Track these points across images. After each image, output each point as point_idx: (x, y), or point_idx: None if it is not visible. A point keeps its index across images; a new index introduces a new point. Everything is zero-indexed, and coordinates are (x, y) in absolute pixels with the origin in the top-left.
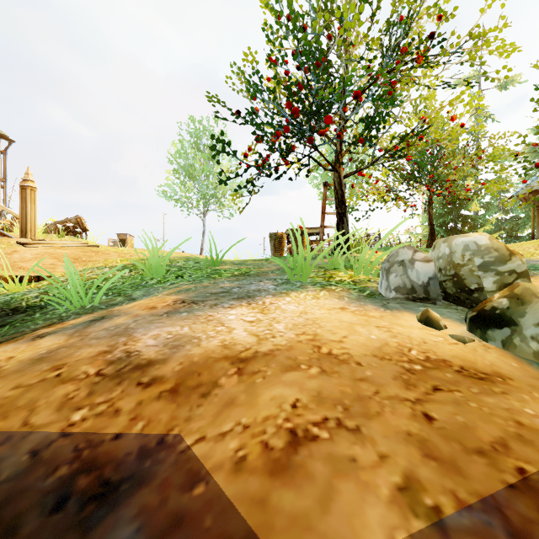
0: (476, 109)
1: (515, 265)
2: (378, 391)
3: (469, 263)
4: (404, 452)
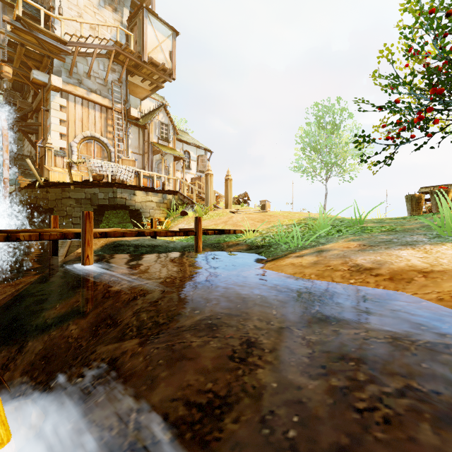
0: None
1: None
2: None
3: None
4: None
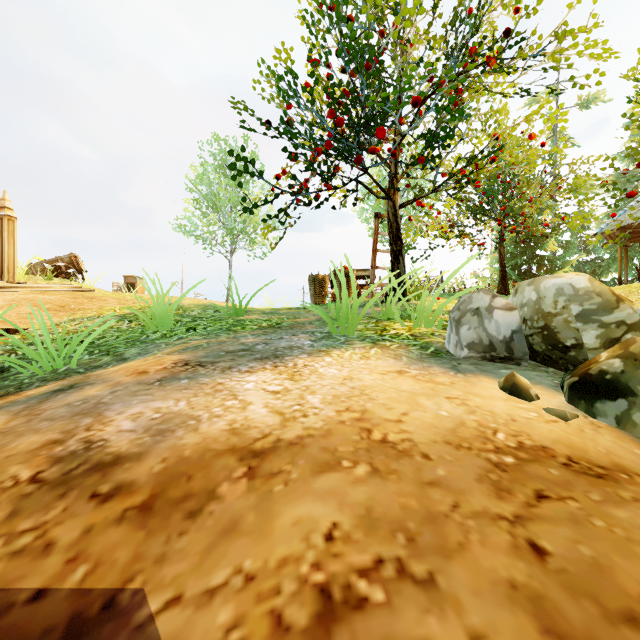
0: (553, 132)
1: (625, 315)
2: (457, 503)
3: (564, 311)
4: (510, 626)
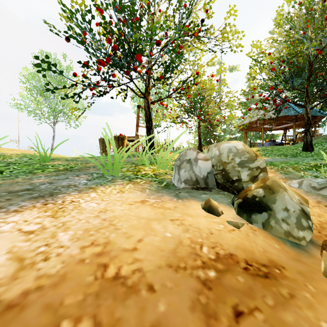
0: (219, 80)
1: (259, 163)
2: None
3: (232, 161)
4: None
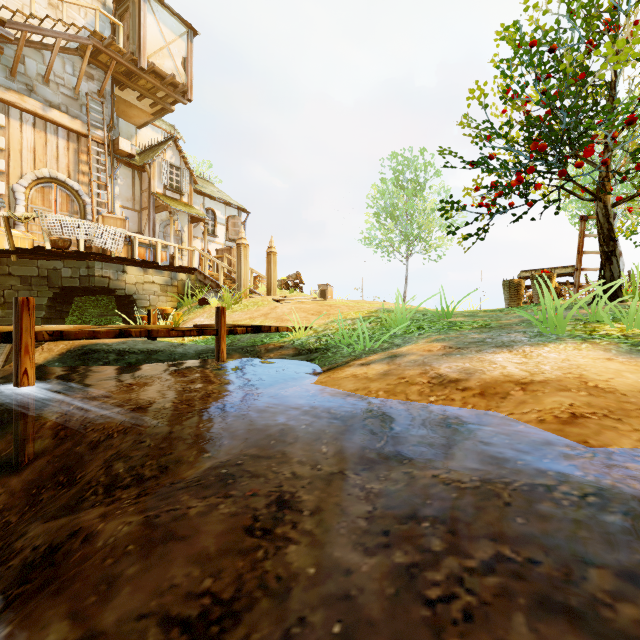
0: None
1: None
2: (639, 408)
3: None
4: None
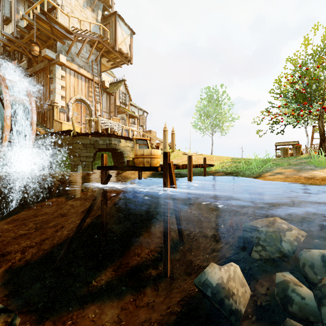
0: None
1: None
2: None
3: None
4: None
